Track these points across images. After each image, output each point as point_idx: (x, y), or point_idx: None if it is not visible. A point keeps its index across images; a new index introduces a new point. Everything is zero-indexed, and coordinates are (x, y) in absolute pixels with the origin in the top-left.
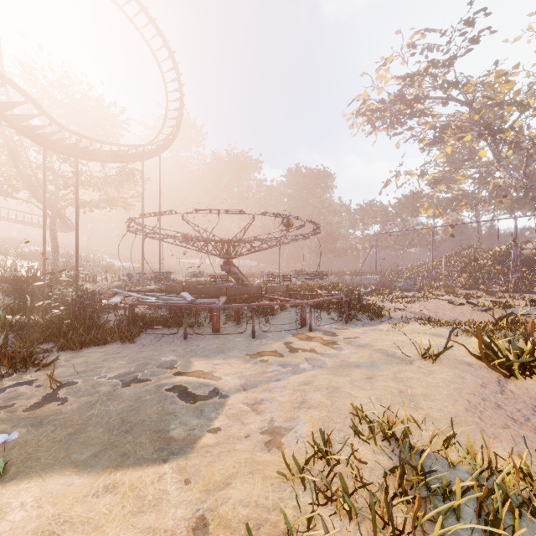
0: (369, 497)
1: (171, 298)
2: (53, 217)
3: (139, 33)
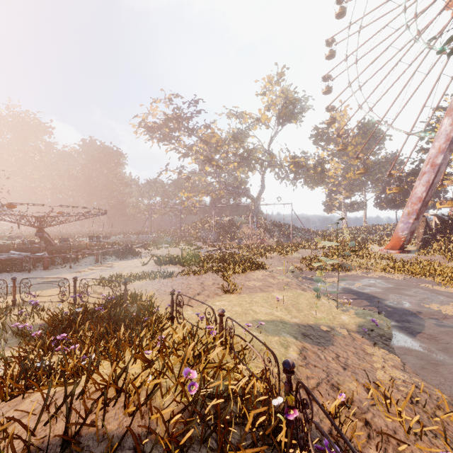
0: (109, 278)
1: (6, 255)
2: None
3: None
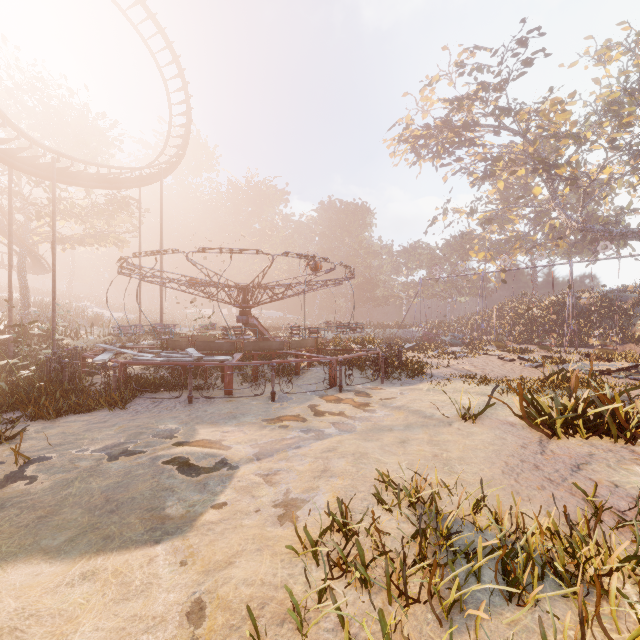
0: (385, 564)
1: (173, 355)
2: (21, 255)
3: (135, 29)
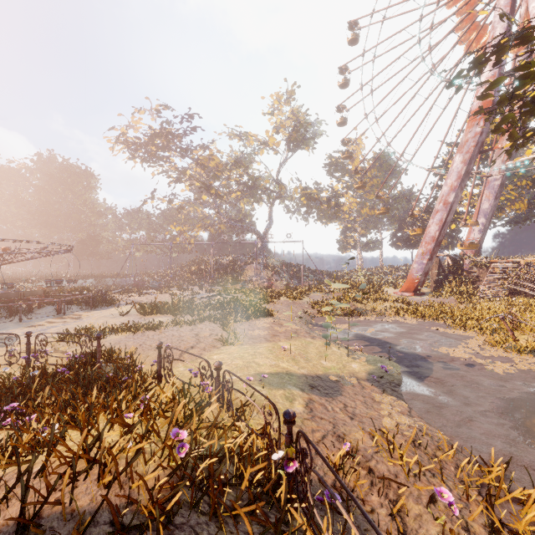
0: (76, 332)
1: None
2: None
3: None
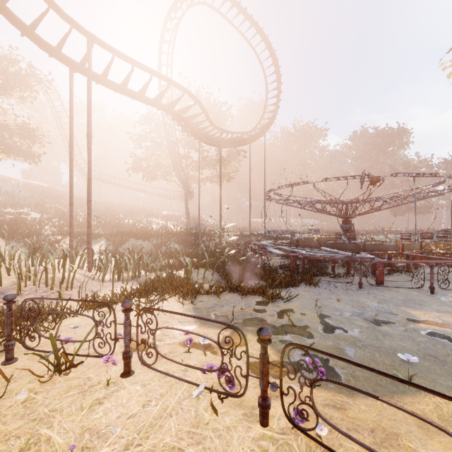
0: None
1: (319, 252)
2: (186, 191)
3: (248, 43)
